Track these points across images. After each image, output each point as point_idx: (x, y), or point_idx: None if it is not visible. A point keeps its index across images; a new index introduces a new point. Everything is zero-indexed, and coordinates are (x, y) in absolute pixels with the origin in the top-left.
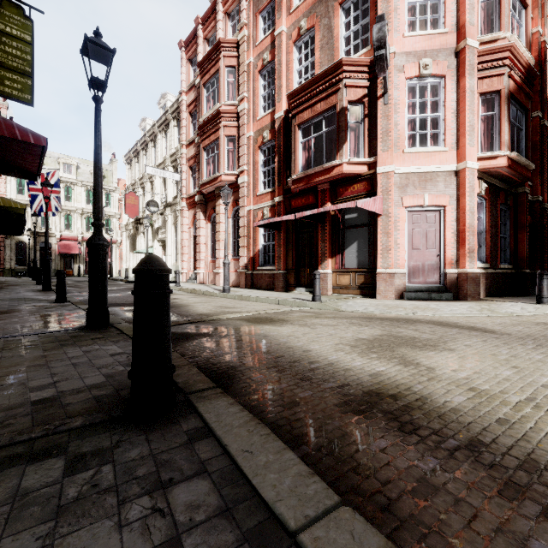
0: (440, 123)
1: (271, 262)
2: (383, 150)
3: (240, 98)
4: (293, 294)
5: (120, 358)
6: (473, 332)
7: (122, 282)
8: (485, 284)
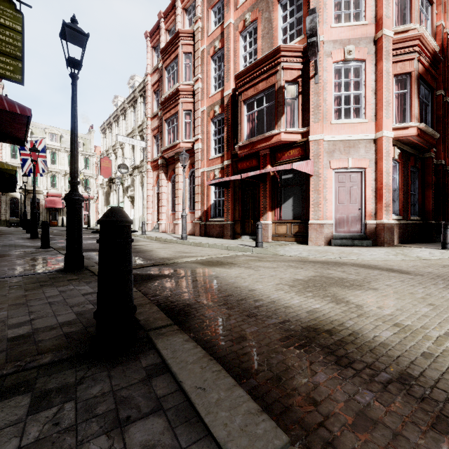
0: (361, 99)
1: (221, 214)
2: (314, 121)
3: (195, 79)
4: (239, 241)
5: (90, 297)
6: (392, 273)
7: None
8: (398, 233)
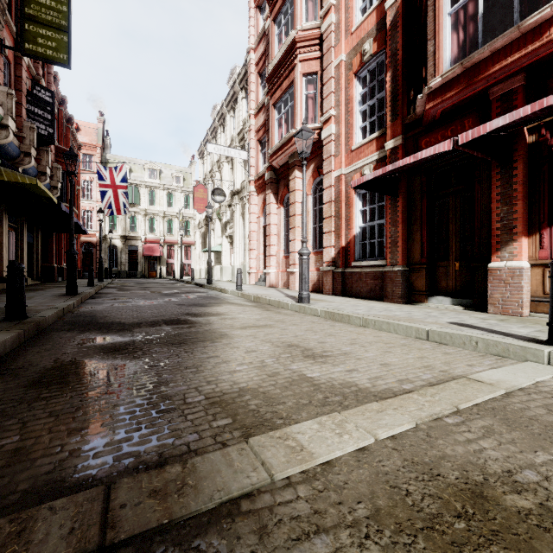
0: None
1: (377, 253)
2: None
3: (324, 12)
4: (434, 311)
5: None
6: None
7: (183, 285)
8: None
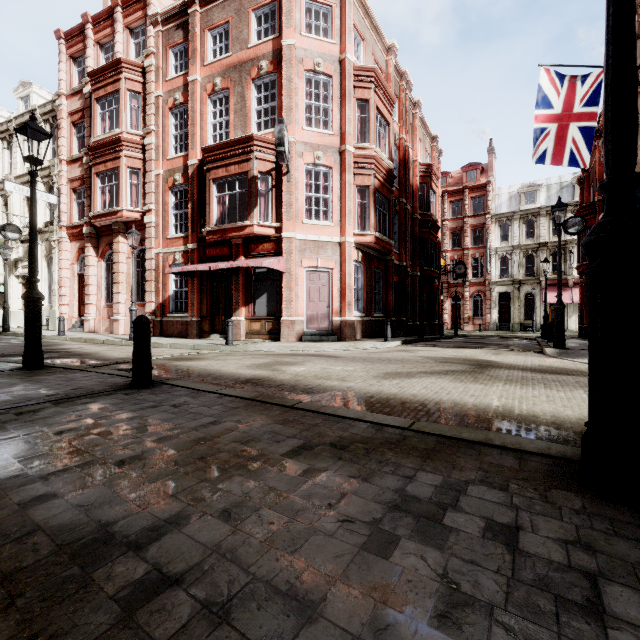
0: (329, 204)
1: (184, 309)
2: (286, 219)
3: (146, 131)
4: (208, 341)
5: (93, 377)
6: (327, 358)
7: None
8: (361, 329)
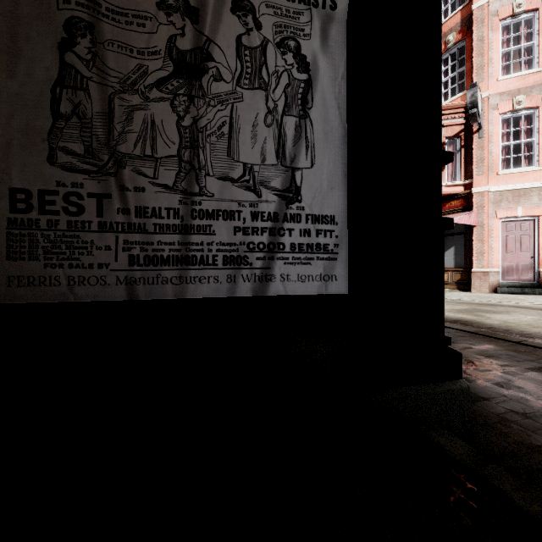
0: (534, 147)
1: None
2: (477, 174)
3: None
4: None
5: None
6: (537, 311)
7: None
8: None
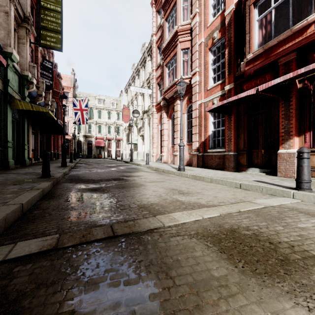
0: None
1: (221, 145)
2: None
3: (192, 16)
4: (248, 175)
5: None
6: None
7: (117, 162)
8: None
